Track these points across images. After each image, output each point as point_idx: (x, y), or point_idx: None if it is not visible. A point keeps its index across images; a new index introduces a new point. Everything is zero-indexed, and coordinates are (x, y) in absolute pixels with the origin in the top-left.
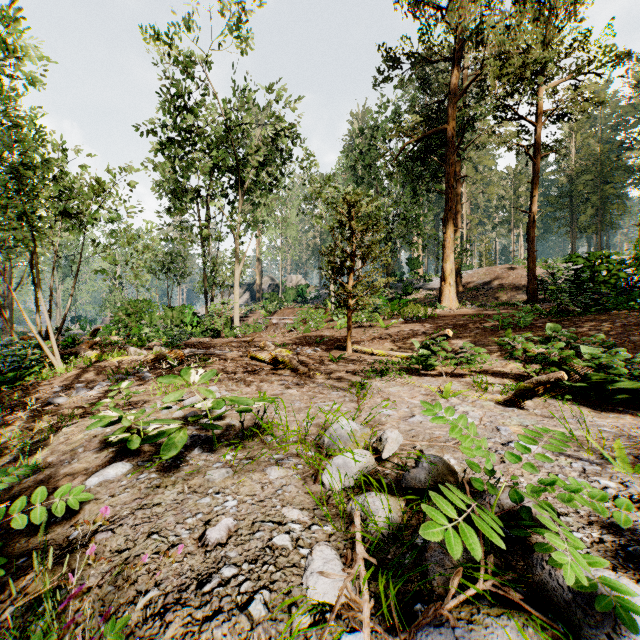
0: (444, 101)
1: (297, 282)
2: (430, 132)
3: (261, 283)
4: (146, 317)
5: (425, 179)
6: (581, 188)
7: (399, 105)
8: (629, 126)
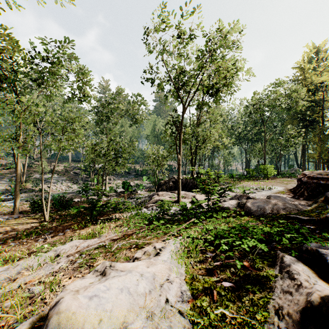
0: None
1: None
2: None
3: None
4: None
5: None
6: None
7: None
8: None
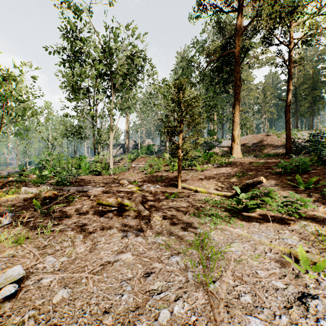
0: (233, 36)
1: (148, 143)
2: (225, 53)
3: (128, 143)
4: (57, 163)
5: (220, 84)
6: (301, 92)
7: (205, 42)
8: (325, 60)
